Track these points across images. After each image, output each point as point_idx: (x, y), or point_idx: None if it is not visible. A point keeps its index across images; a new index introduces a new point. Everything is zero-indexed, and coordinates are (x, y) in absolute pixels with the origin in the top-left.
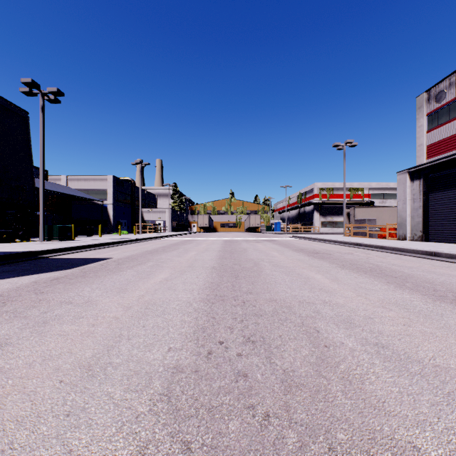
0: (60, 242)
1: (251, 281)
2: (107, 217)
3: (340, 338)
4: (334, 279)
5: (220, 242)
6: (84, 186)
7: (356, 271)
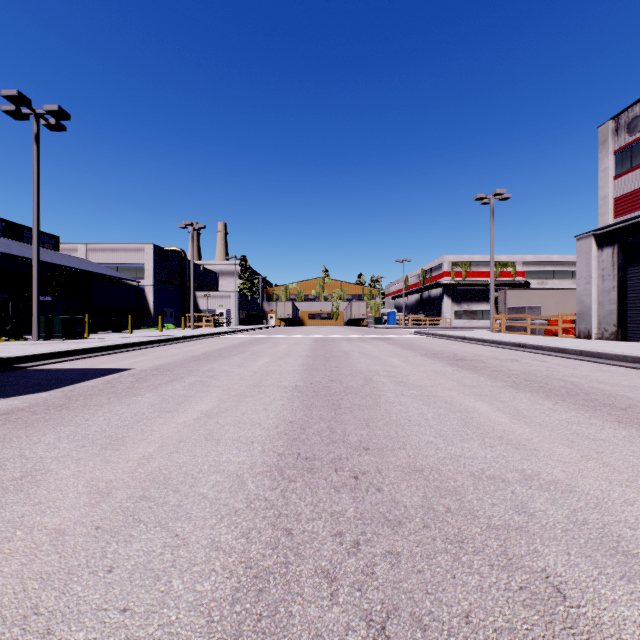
0: (63, 342)
1: (363, 419)
2: (146, 305)
3: (638, 630)
4: (515, 414)
5: (308, 341)
6: (111, 259)
7: (545, 396)
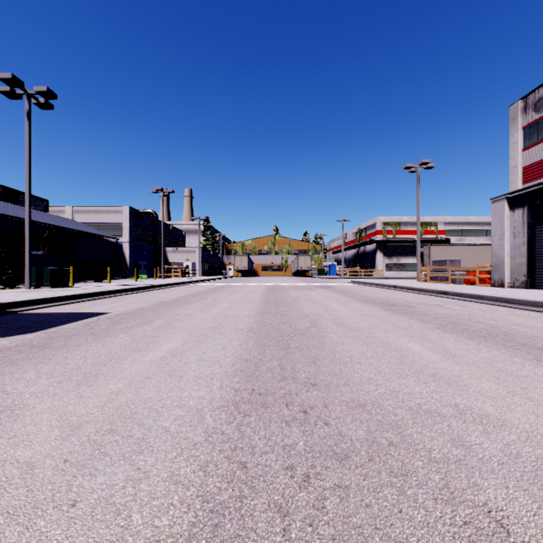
0: (51, 290)
1: (310, 357)
2: (123, 258)
3: None
4: (445, 353)
5: (262, 289)
6: (94, 219)
7: (469, 337)
